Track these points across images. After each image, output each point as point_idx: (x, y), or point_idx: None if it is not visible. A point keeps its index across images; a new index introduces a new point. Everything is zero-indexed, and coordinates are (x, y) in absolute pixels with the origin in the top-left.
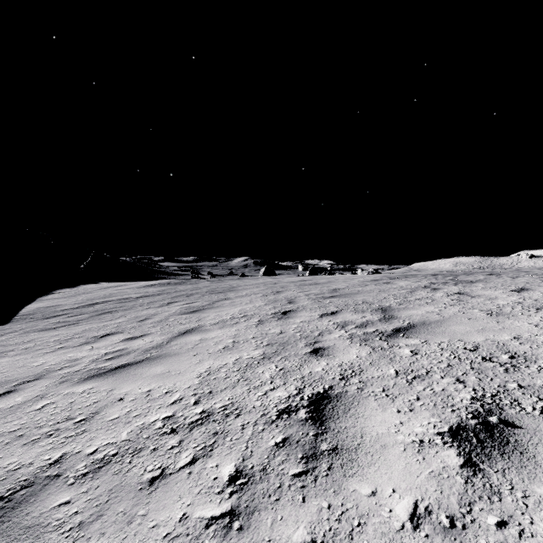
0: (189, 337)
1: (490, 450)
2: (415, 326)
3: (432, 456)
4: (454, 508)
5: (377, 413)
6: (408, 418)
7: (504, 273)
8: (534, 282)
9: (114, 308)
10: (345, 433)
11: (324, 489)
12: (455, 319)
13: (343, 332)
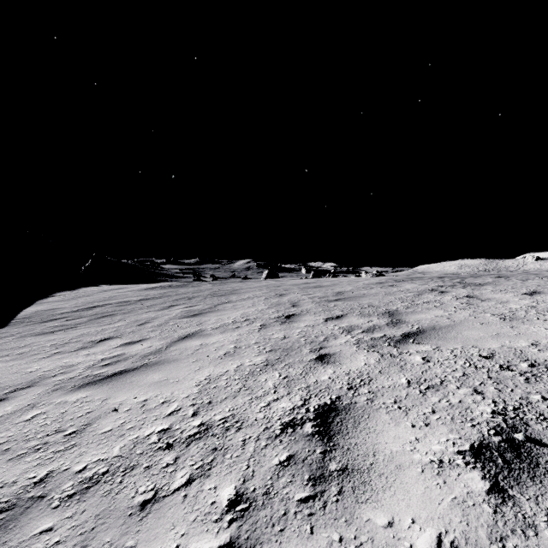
0: (189, 342)
1: (519, 473)
2: (425, 331)
3: (453, 479)
4: (484, 544)
5: (389, 428)
6: (424, 434)
7: (513, 276)
8: (545, 285)
9: (114, 311)
10: (356, 451)
11: (334, 517)
12: (466, 324)
13: (349, 337)
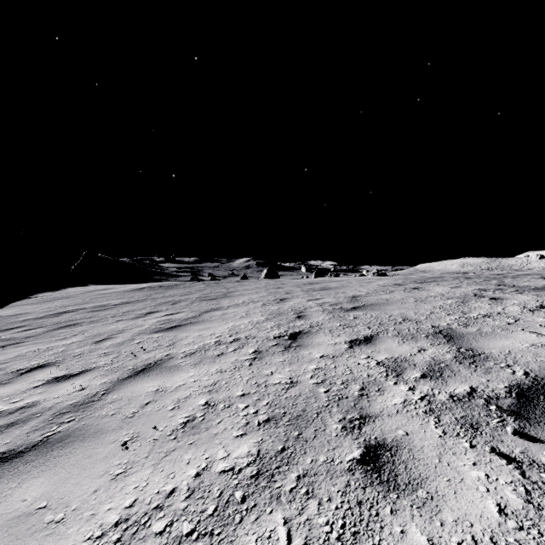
0: (142, 382)
1: None
2: None
3: None
4: None
5: None
6: None
7: None
8: None
9: (82, 319)
10: None
11: None
12: None
13: (405, 389)
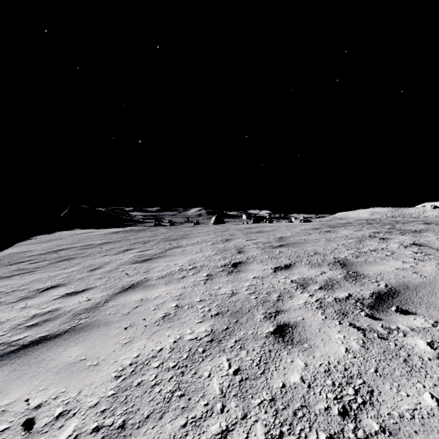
0: (130, 295)
1: None
2: (398, 291)
3: None
4: None
5: None
6: None
7: None
8: None
9: (75, 255)
10: None
11: None
12: None
13: (307, 295)
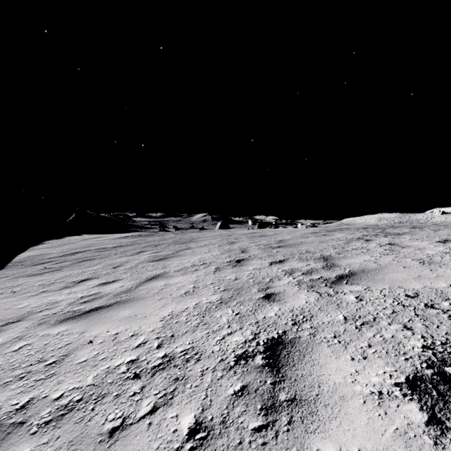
0: (155, 282)
1: None
2: (355, 273)
3: (393, 410)
4: None
5: (331, 360)
6: (363, 367)
7: (425, 227)
8: None
9: (93, 256)
10: (302, 382)
11: (286, 447)
12: (391, 267)
13: (291, 278)
